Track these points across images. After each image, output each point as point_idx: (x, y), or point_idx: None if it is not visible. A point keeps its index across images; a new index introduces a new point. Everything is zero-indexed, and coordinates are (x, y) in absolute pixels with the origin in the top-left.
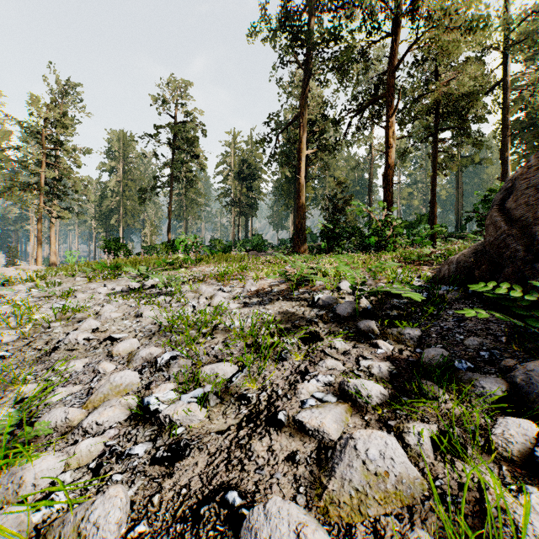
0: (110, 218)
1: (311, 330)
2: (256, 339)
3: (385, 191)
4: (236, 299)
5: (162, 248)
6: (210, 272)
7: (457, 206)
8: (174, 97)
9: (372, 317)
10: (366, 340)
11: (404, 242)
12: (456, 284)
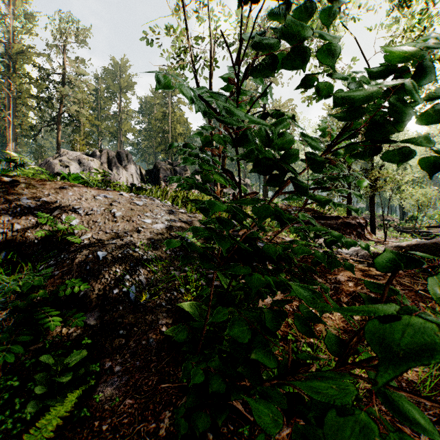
0: None
1: None
2: None
3: None
4: None
5: None
6: None
7: None
8: None
9: None
10: None
11: None
12: None
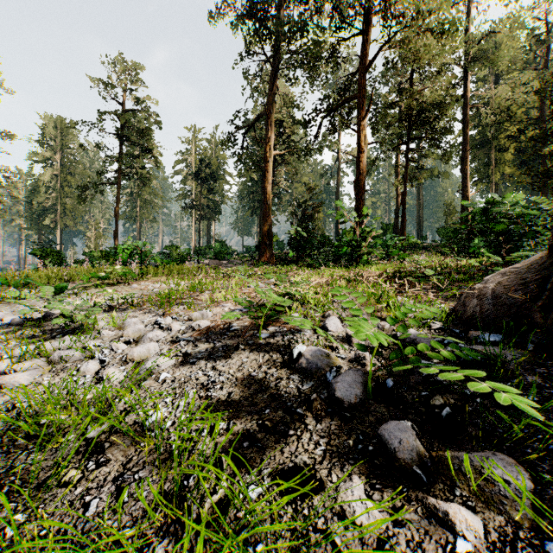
0: (44, 218)
1: (297, 462)
2: (182, 482)
3: (357, 198)
4: (174, 345)
5: (102, 256)
6: (153, 290)
7: (418, 217)
8: (122, 80)
9: (397, 404)
10: (412, 487)
11: (379, 254)
12: (513, 337)
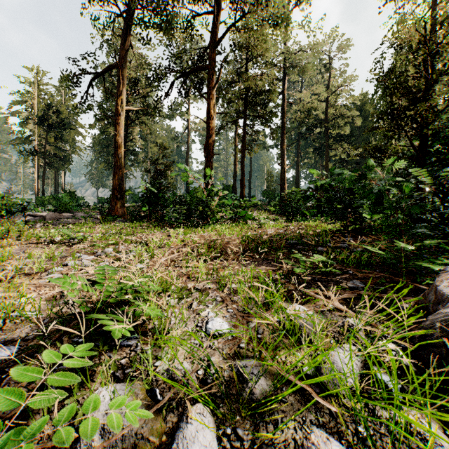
0: None
1: None
2: None
3: (206, 160)
4: None
5: None
6: None
7: (249, 181)
8: None
9: None
10: None
11: (228, 214)
12: None
